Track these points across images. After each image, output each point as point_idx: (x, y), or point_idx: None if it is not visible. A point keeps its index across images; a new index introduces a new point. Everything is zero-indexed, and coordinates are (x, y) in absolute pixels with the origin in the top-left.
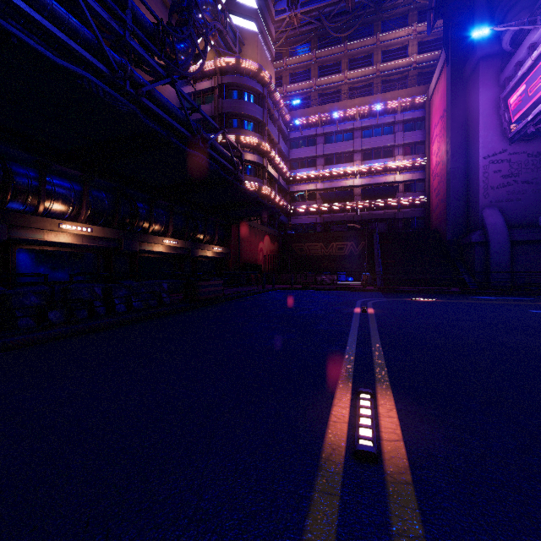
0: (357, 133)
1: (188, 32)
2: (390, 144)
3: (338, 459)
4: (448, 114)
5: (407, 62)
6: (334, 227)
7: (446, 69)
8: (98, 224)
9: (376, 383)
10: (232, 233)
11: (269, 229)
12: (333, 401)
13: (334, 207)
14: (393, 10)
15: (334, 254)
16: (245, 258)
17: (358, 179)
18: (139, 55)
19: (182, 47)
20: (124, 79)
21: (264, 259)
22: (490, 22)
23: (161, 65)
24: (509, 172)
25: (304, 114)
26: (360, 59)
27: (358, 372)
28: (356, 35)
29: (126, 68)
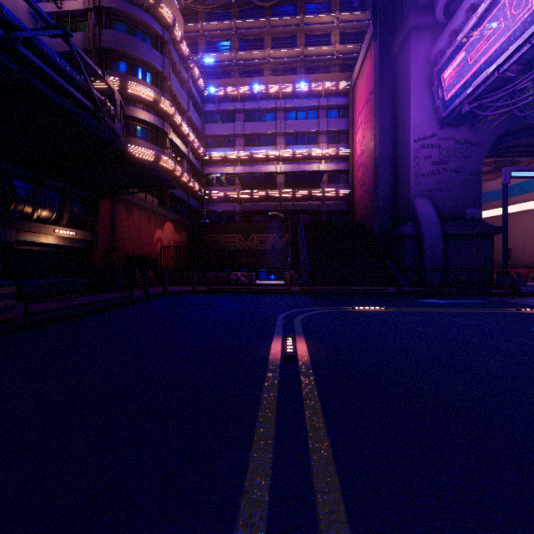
0: (280, 114)
1: None
2: (315, 129)
3: None
4: (376, 94)
5: (330, 50)
6: (255, 218)
7: (374, 45)
8: None
9: None
10: (100, 211)
11: (172, 214)
12: None
13: (255, 195)
14: None
15: (254, 248)
16: (129, 249)
17: (282, 165)
18: None
19: None
20: None
21: (161, 251)
22: None
23: None
24: (439, 158)
25: (222, 85)
26: (284, 39)
27: None
28: (279, 13)
29: None
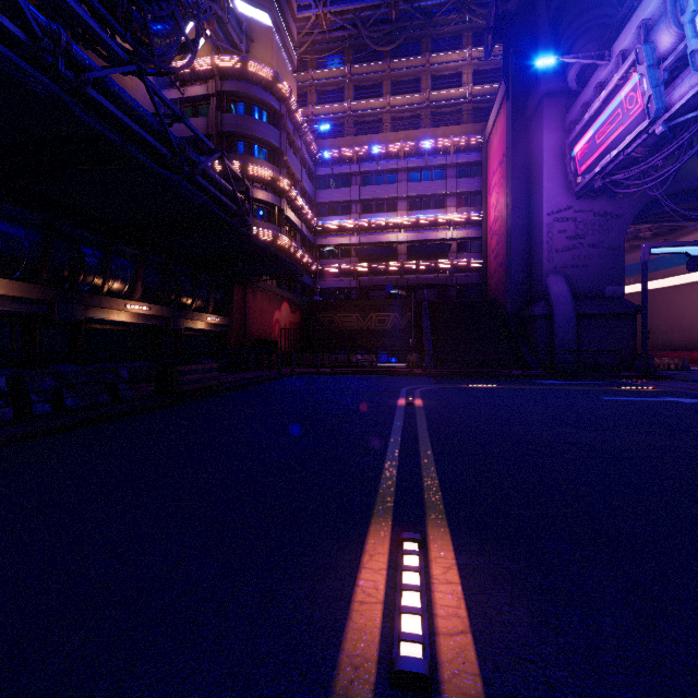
0: (401, 176)
1: (170, 9)
2: (442, 191)
3: (363, 693)
4: (508, 159)
5: (461, 94)
6: (373, 294)
7: (506, 105)
8: (12, 277)
9: (427, 518)
10: (235, 298)
11: (288, 294)
12: (361, 560)
13: (373, 268)
14: (445, 27)
15: (373, 328)
16: (254, 332)
17: (404, 234)
18: (83, 22)
19: (160, 29)
20: (55, 55)
21: (281, 333)
22: (555, 52)
23: (126, 50)
24: (574, 232)
25: (336, 145)
26: (406, 83)
27: (402, 500)
28: (401, 52)
29: (58, 38)
